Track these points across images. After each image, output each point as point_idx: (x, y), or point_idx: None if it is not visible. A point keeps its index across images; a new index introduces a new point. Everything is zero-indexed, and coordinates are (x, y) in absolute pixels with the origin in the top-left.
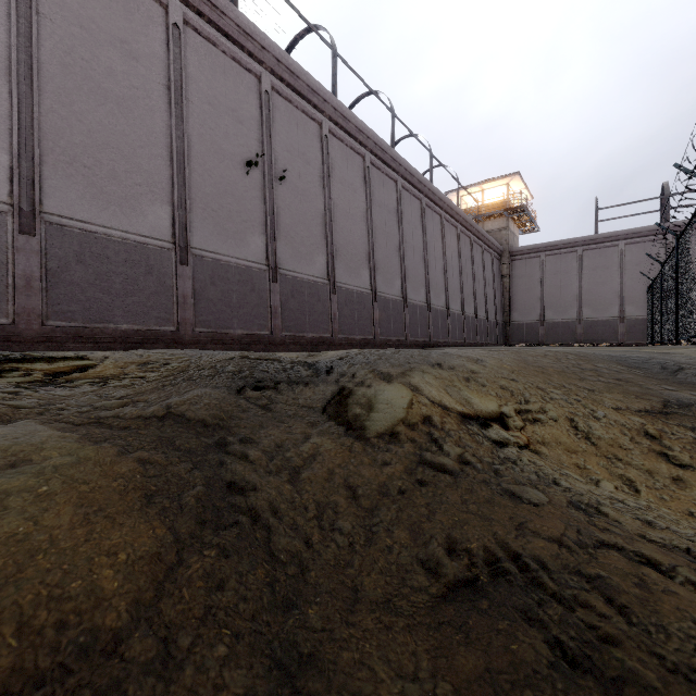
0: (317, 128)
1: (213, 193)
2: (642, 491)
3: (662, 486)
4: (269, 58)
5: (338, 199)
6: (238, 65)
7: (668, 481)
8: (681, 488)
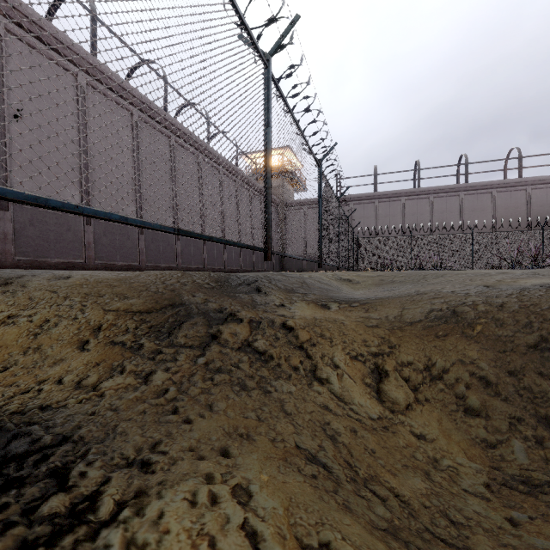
0: (71, 78)
1: None
2: (6, 371)
3: (39, 366)
4: None
5: (98, 144)
6: None
7: (52, 361)
8: (52, 366)
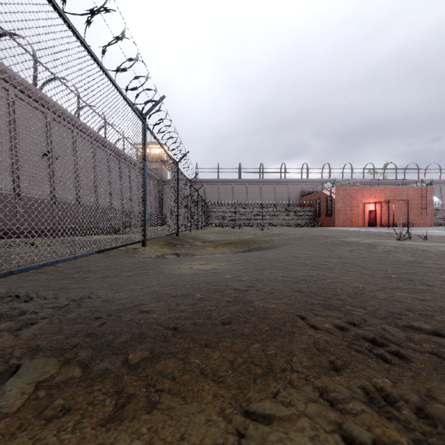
0: (70, 133)
1: (28, 168)
2: None
3: None
4: (51, 107)
5: (81, 164)
6: (37, 110)
7: None
8: None
